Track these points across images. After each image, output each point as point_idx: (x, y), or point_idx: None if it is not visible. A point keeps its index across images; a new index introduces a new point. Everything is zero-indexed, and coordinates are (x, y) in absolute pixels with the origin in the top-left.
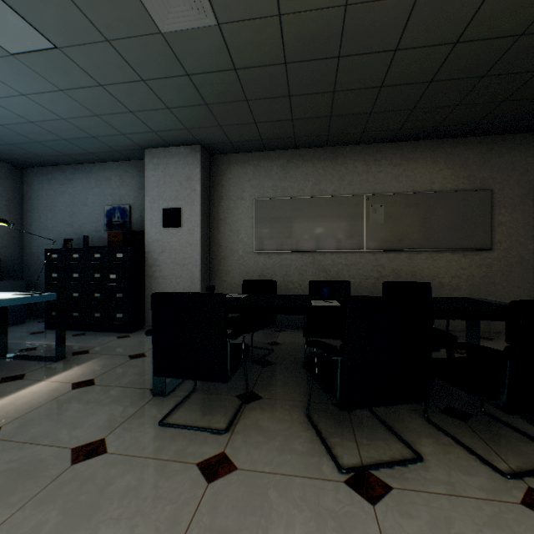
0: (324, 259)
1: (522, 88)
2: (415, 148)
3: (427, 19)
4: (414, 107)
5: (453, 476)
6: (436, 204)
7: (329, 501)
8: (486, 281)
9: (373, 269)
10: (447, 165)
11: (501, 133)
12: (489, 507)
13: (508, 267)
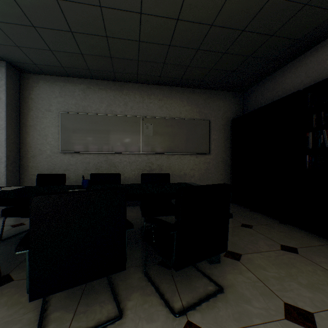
0: (115, 158)
1: (219, 62)
2: (171, 90)
3: None
4: (164, 62)
5: (139, 327)
6: (182, 126)
7: None
8: (207, 172)
9: (146, 165)
10: (188, 103)
11: (214, 89)
12: None
13: (217, 164)
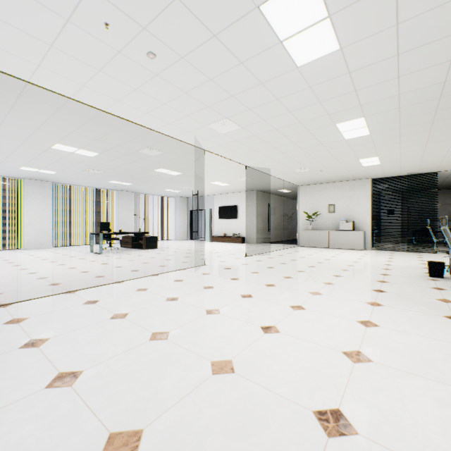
0: None
1: None
2: None
3: None
4: None
5: None
6: None
7: None
8: None
9: None
10: None
11: None
12: None
13: None
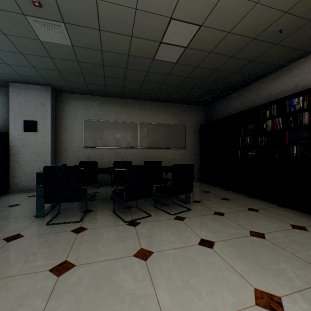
0: (121, 151)
1: (191, 91)
2: (159, 105)
3: (157, 66)
4: (157, 90)
5: (159, 217)
6: (167, 129)
7: (121, 228)
8: (183, 161)
9: (142, 156)
10: (171, 114)
11: (188, 104)
12: (165, 221)
13: (190, 155)
